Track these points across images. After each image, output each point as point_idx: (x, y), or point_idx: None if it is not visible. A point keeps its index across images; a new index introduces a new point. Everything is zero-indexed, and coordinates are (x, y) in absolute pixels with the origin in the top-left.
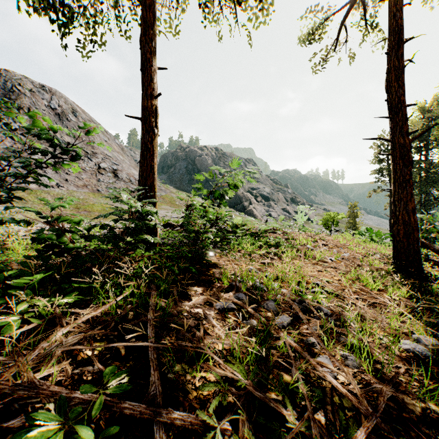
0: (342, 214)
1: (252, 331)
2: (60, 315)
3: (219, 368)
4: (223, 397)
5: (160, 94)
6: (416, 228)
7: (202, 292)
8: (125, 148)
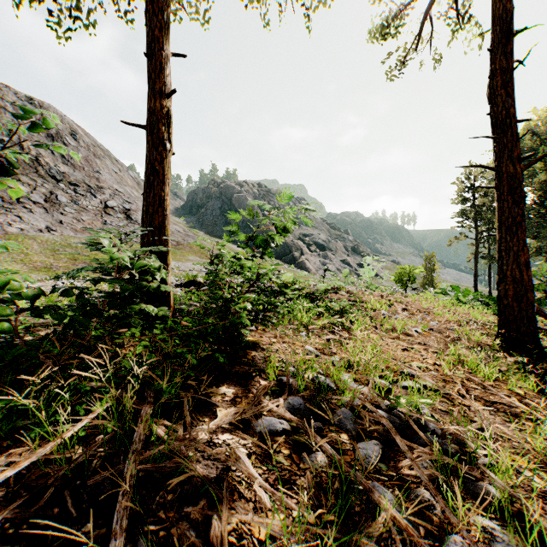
0: (420, 267)
1: (320, 480)
2: None
3: None
4: None
5: (174, 90)
6: (531, 288)
7: (233, 397)
8: (141, 182)
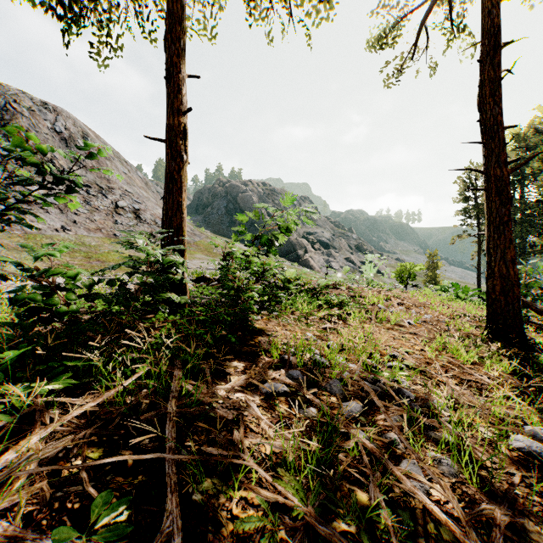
0: (420, 265)
1: (312, 425)
2: (43, 407)
3: (267, 483)
4: (271, 538)
5: (190, 109)
6: (517, 283)
7: (243, 369)
8: (149, 182)
